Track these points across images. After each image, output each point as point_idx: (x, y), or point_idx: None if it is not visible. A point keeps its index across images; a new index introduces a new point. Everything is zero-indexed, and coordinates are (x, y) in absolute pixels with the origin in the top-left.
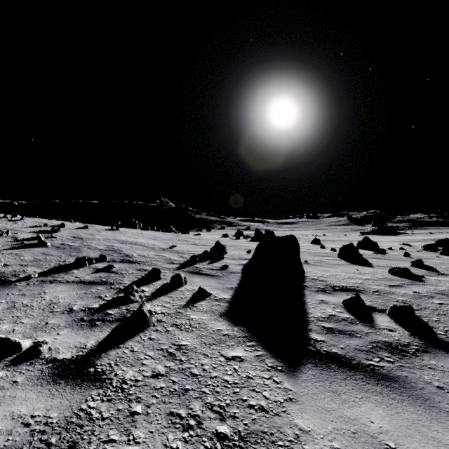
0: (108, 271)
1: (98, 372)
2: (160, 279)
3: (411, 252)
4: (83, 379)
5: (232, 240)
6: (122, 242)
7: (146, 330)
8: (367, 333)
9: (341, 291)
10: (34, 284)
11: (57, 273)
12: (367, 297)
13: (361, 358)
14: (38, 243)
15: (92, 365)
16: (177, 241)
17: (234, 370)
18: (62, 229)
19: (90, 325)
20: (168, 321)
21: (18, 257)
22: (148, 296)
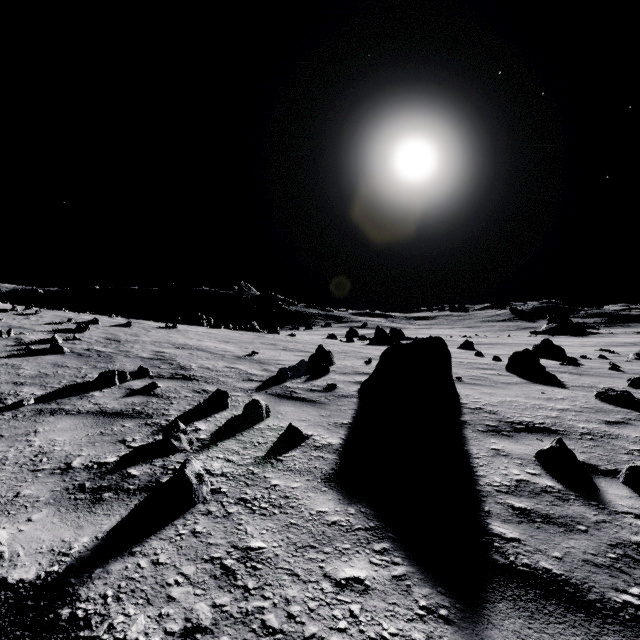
0: (148, 394)
1: (76, 619)
2: (227, 408)
3: (619, 363)
4: (40, 639)
5: (342, 343)
6: (178, 346)
7: (189, 511)
8: (597, 523)
9: (526, 432)
10: (24, 416)
11: (68, 398)
12: (575, 444)
13: (603, 585)
14: (51, 349)
15: (68, 601)
16: (260, 345)
17: (352, 616)
18: (94, 327)
19: (92, 501)
20: (230, 492)
21: (15, 370)
22: (204, 439)
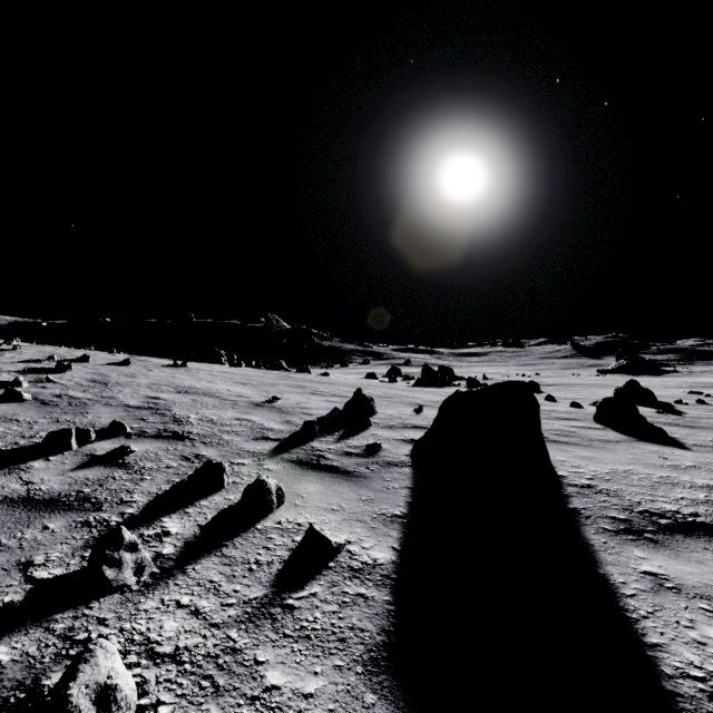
0: (113, 464)
1: None
2: (222, 488)
3: None
4: None
5: (384, 384)
6: (180, 390)
7: None
8: None
9: (682, 534)
10: None
11: None
12: None
13: None
14: (6, 395)
15: None
16: (284, 388)
17: None
18: (81, 366)
19: None
20: None
21: None
22: (166, 557)
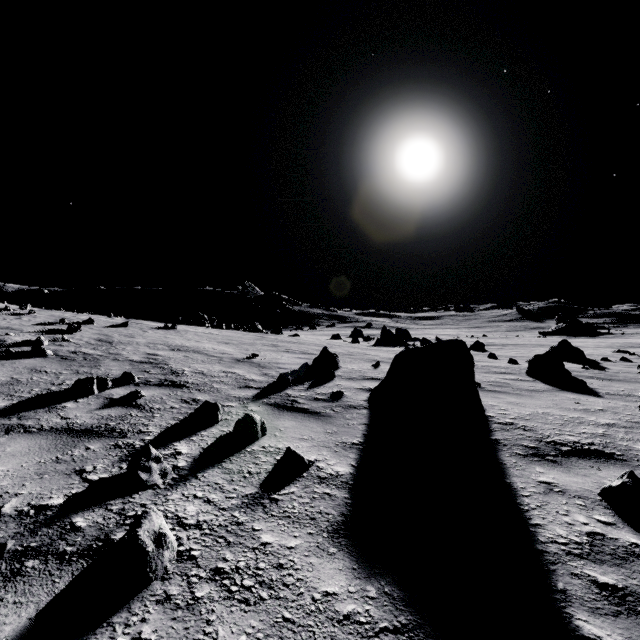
0: (128, 405)
1: None
2: (217, 423)
3: None
4: None
5: (347, 344)
6: (173, 348)
7: (138, 596)
8: None
9: (576, 457)
10: None
11: (34, 410)
12: None
13: None
14: (32, 351)
15: None
16: (261, 347)
17: None
18: (88, 328)
19: (5, 576)
20: (203, 558)
21: None
22: (182, 468)
